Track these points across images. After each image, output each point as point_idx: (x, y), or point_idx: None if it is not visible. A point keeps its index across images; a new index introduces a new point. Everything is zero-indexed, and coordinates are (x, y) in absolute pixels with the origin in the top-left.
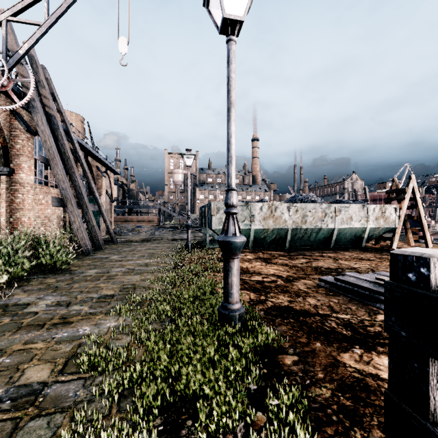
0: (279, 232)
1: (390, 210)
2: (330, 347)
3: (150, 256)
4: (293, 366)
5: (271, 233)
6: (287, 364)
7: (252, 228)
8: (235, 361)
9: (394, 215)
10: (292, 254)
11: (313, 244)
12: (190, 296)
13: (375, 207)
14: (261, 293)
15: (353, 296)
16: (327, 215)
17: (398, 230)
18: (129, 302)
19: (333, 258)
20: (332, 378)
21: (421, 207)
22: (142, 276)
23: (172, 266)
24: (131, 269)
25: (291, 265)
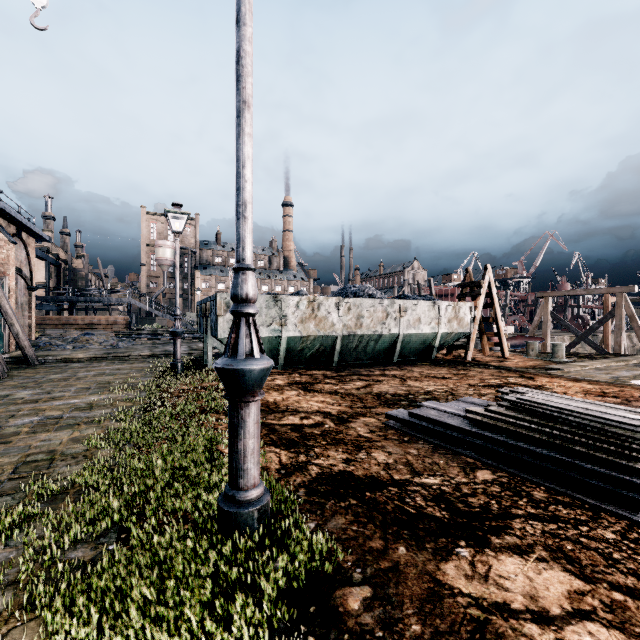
0: (324, 341)
1: (464, 309)
2: (422, 552)
3: (101, 388)
4: (364, 614)
5: (312, 342)
6: (354, 611)
7: (284, 335)
8: (247, 639)
9: (469, 316)
10: (343, 375)
11: (370, 357)
12: (168, 469)
13: (448, 305)
14: (299, 449)
15: (437, 441)
16: (390, 315)
17: (473, 336)
18: (26, 501)
19: (399, 377)
20: (436, 629)
21: (497, 306)
22: (76, 432)
23: (141, 406)
24: (55, 417)
25: (343, 392)
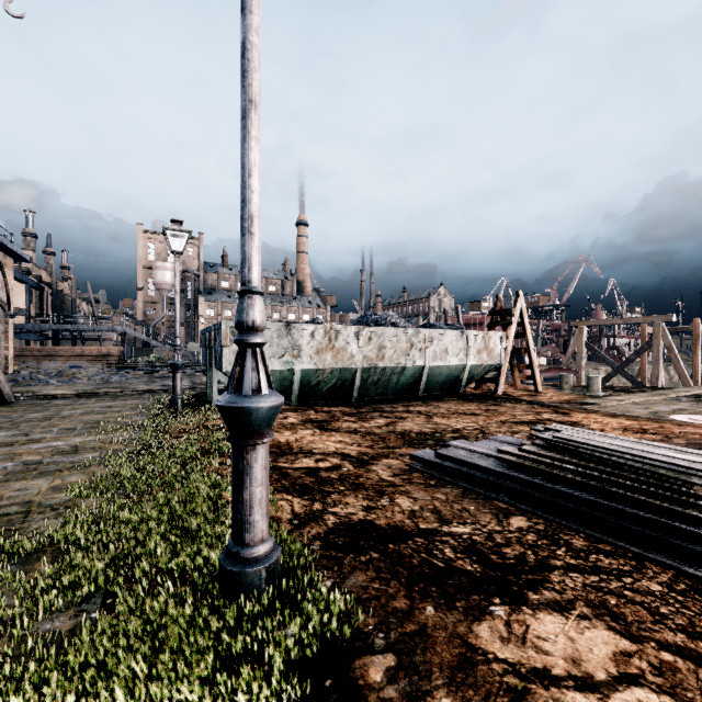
0: (342, 374)
1: (495, 339)
2: (452, 612)
3: (88, 428)
4: (388, 687)
5: (329, 375)
6: (376, 684)
7: (298, 368)
8: None
9: (500, 346)
10: (363, 411)
11: (393, 392)
12: (164, 521)
13: (477, 335)
14: (313, 496)
15: (467, 485)
16: (414, 346)
17: (504, 368)
18: None
19: (425, 414)
20: None
21: (530, 336)
22: (57, 479)
23: (135, 448)
24: (33, 463)
25: (363, 431)
